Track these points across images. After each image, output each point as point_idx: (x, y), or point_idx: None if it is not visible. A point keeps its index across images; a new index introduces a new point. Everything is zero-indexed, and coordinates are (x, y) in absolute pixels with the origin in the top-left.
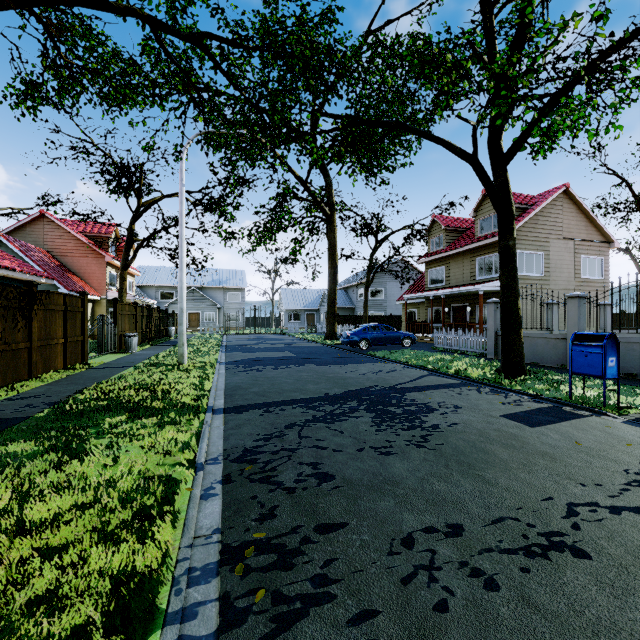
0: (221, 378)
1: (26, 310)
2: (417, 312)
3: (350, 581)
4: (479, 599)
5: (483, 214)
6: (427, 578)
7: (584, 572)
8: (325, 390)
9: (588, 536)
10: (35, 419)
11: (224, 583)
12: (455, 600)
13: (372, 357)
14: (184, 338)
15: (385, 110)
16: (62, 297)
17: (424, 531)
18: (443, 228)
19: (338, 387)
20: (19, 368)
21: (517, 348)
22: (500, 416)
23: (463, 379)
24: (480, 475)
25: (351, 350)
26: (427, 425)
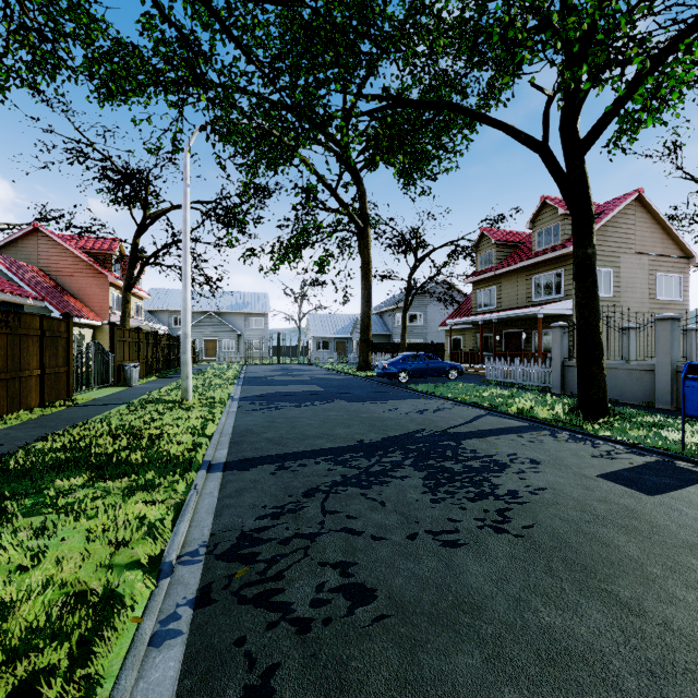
0: (230, 419)
1: None
2: (462, 339)
3: None
4: None
5: (541, 225)
6: None
7: None
8: (358, 436)
9: None
10: None
11: None
12: None
13: (413, 392)
14: (188, 369)
15: None
16: (38, 319)
17: None
18: (493, 242)
19: (375, 432)
20: None
21: (598, 382)
22: (598, 477)
23: (530, 420)
24: (609, 591)
25: (388, 383)
26: (501, 492)
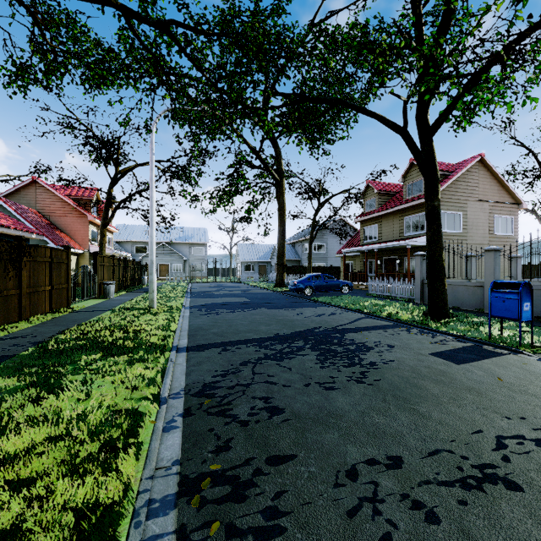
0: (185, 320)
1: (16, 261)
2: (353, 263)
3: (299, 514)
4: (421, 532)
5: (410, 180)
6: (371, 511)
7: (518, 505)
8: (275, 331)
9: (518, 468)
10: (19, 357)
11: (181, 515)
12: (399, 534)
13: (315, 302)
14: (154, 286)
15: (326, 91)
16: (48, 250)
17: (367, 463)
18: (376, 192)
19: (286, 328)
20: (10, 312)
21: (441, 294)
22: (429, 354)
23: (395, 321)
24: (415, 409)
25: (297, 296)
26: (365, 362)
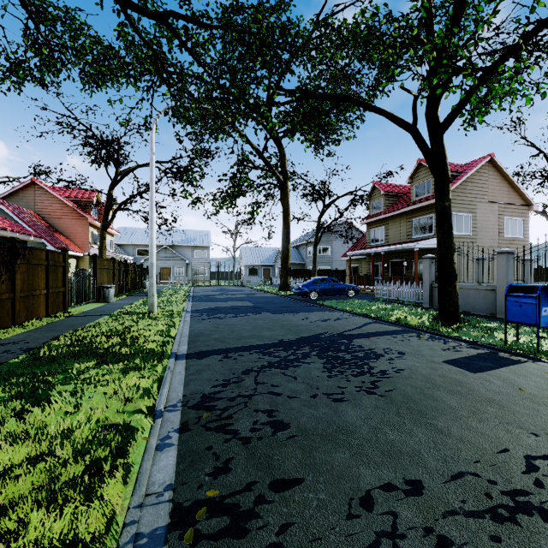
0: (186, 325)
1: (10, 264)
2: (359, 267)
3: None
4: None
5: (418, 181)
6: None
7: None
8: (279, 337)
9: None
10: (7, 365)
11: None
12: None
13: (321, 306)
14: (154, 289)
15: (332, 89)
16: (44, 253)
17: (383, 489)
18: (382, 193)
19: (291, 334)
20: (3, 316)
21: (453, 298)
22: (442, 362)
23: (404, 326)
24: (432, 424)
25: (302, 300)
26: (375, 371)
